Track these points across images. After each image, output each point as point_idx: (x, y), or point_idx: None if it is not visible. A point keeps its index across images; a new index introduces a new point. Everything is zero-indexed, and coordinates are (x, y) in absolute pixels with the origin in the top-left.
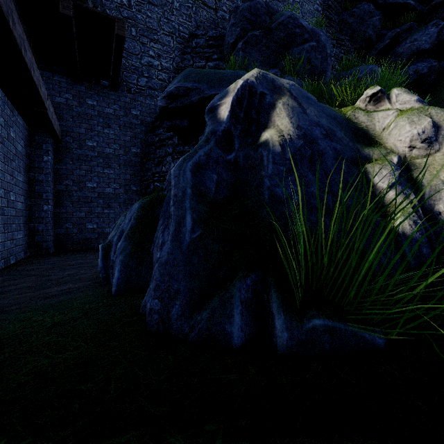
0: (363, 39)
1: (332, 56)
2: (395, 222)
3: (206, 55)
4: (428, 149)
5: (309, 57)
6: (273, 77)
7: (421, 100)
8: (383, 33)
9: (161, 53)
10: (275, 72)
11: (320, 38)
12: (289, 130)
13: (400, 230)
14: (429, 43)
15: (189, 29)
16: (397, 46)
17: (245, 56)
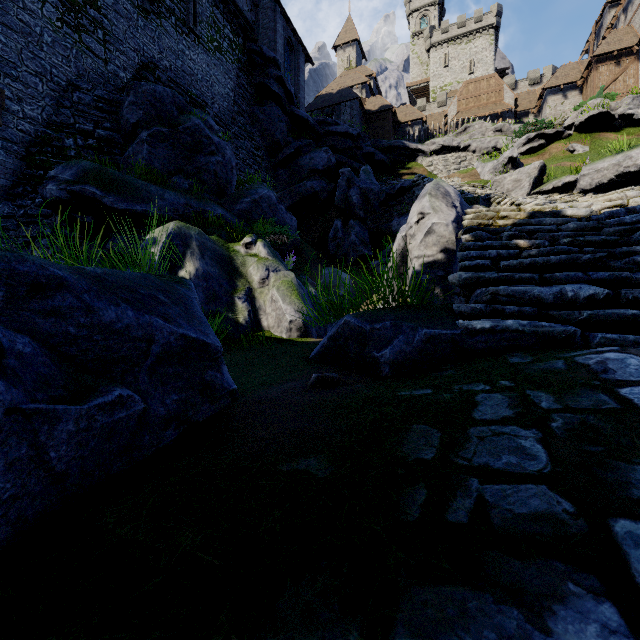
0: (272, 140)
1: (244, 149)
2: (240, 319)
3: (95, 118)
4: (264, 284)
5: (215, 170)
6: (185, 228)
7: (269, 253)
8: (290, 140)
9: (23, 95)
10: (183, 180)
11: (226, 152)
12: (194, 272)
13: (241, 322)
14: (321, 165)
15: (68, 75)
16: (300, 157)
17: (151, 150)
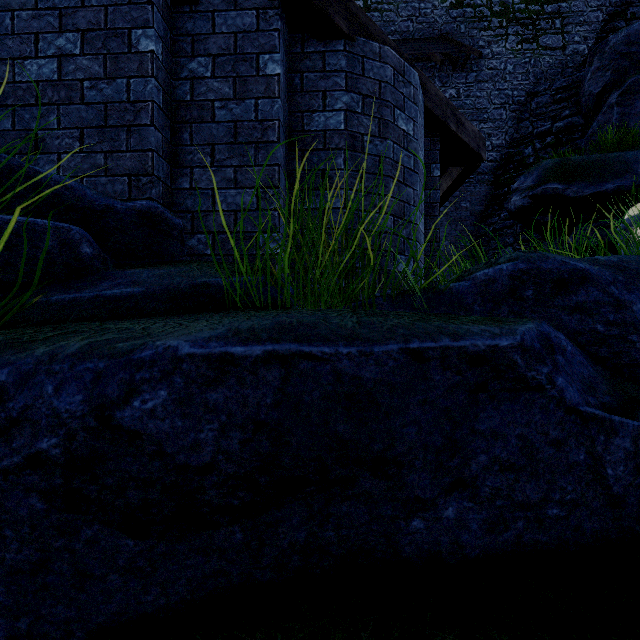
0: None
1: None
2: None
3: (552, 114)
4: None
5: None
6: None
7: None
8: None
9: (491, 131)
10: None
11: None
12: None
13: None
14: None
15: (526, 89)
16: None
17: (623, 111)
